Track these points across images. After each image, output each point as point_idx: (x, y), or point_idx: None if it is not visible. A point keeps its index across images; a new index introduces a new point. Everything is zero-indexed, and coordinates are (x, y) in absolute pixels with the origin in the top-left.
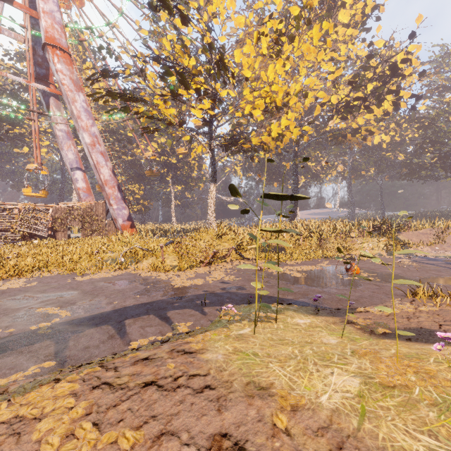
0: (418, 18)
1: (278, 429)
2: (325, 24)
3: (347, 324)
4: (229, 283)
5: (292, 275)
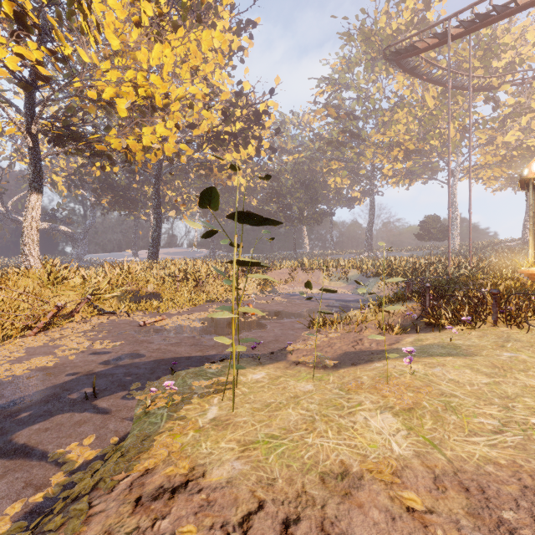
0: (277, 79)
1: (417, 513)
2: (218, 33)
3: (298, 365)
4: (109, 352)
5: (191, 326)
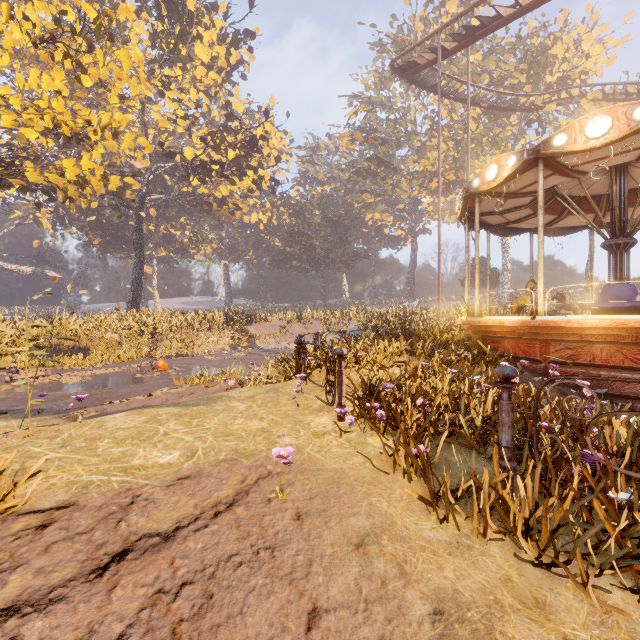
0: (272, 99)
1: None
2: (134, 53)
3: (60, 418)
4: None
5: (63, 382)
